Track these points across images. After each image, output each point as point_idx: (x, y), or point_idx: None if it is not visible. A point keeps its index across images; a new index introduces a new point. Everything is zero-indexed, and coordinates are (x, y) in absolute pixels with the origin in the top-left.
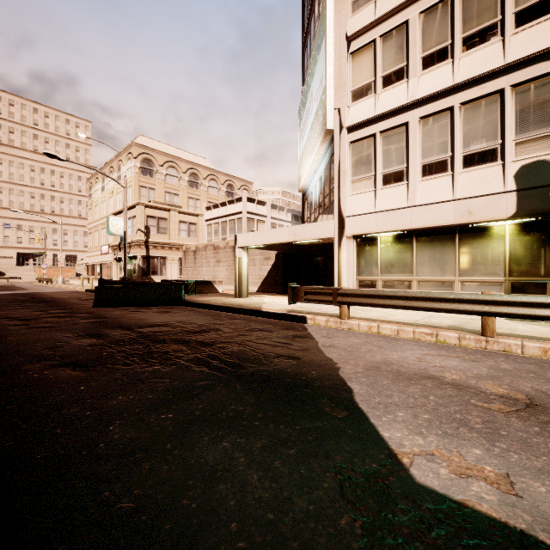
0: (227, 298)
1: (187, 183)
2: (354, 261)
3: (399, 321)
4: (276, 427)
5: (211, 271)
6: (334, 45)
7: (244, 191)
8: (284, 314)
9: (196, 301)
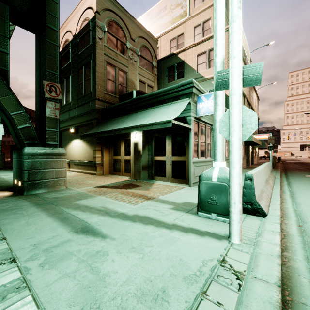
0: None
1: None
2: None
3: None
4: None
5: None
6: None
7: None
8: None
9: None
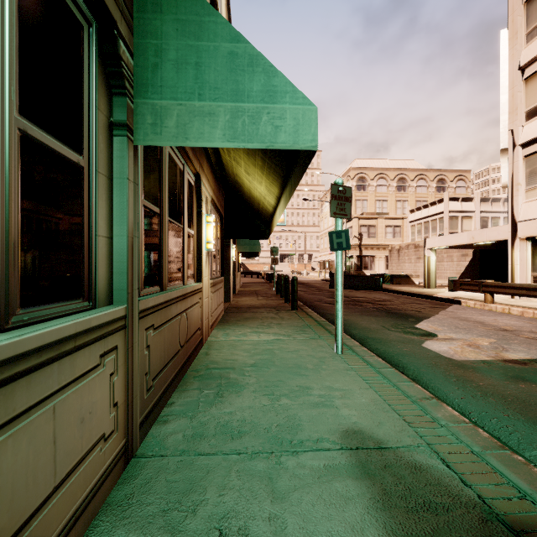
0: (416, 288)
1: (395, 188)
2: (527, 260)
3: (536, 308)
4: (387, 318)
5: (412, 267)
6: (507, 76)
7: (445, 192)
8: (446, 298)
9: (390, 288)
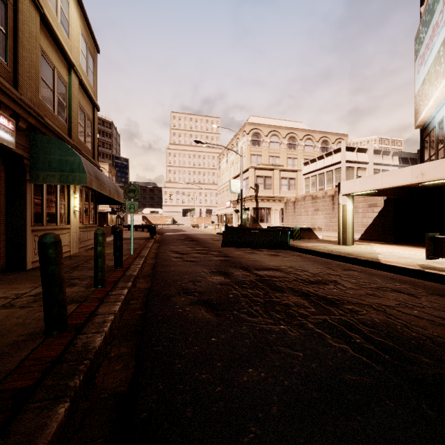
0: (330, 245)
1: (286, 146)
2: None
3: None
4: None
5: (309, 219)
6: None
7: (343, 141)
8: (418, 270)
9: (300, 246)
